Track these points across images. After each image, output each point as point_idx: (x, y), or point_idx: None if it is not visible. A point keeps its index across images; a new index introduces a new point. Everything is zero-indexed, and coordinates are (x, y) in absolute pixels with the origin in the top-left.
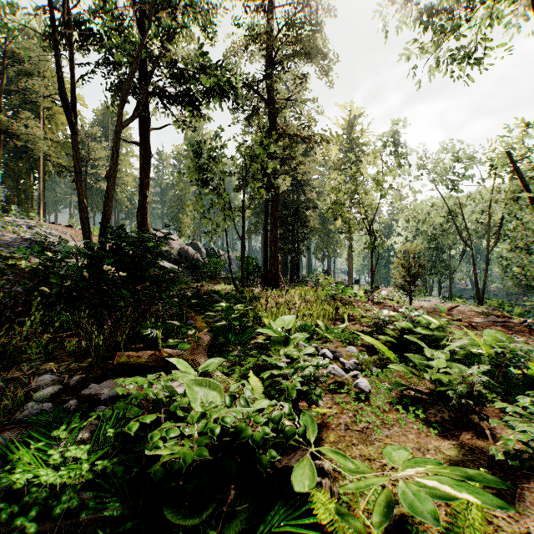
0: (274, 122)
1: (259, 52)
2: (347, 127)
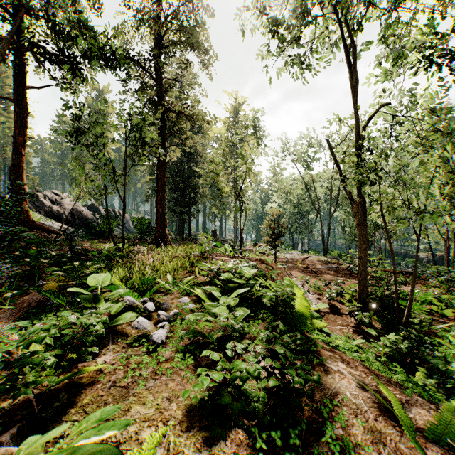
0: (161, 97)
1: (151, 33)
2: (233, 111)
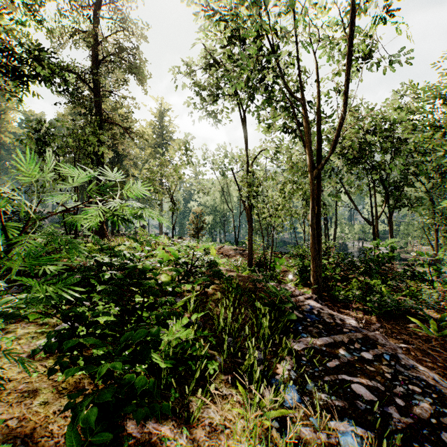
0: (99, 107)
1: (84, 42)
2: (159, 116)
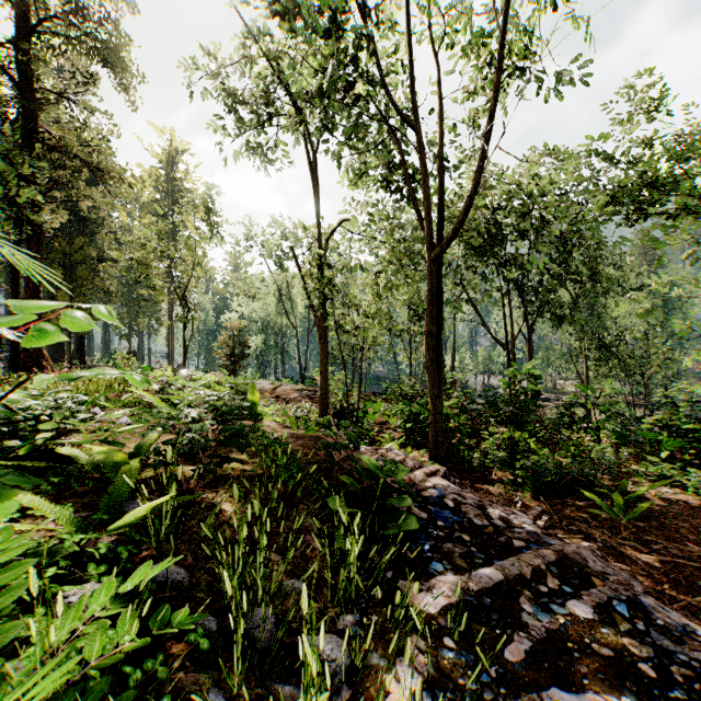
0: (33, 120)
1: None
2: (166, 160)
